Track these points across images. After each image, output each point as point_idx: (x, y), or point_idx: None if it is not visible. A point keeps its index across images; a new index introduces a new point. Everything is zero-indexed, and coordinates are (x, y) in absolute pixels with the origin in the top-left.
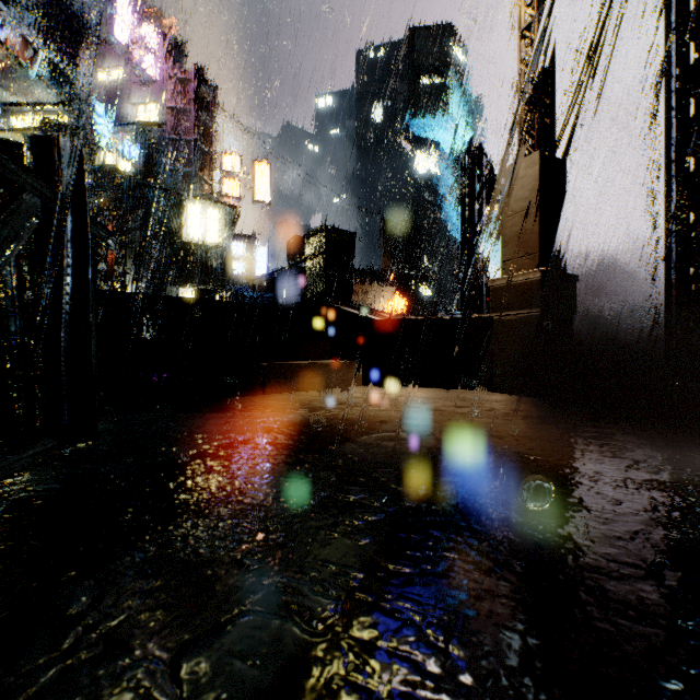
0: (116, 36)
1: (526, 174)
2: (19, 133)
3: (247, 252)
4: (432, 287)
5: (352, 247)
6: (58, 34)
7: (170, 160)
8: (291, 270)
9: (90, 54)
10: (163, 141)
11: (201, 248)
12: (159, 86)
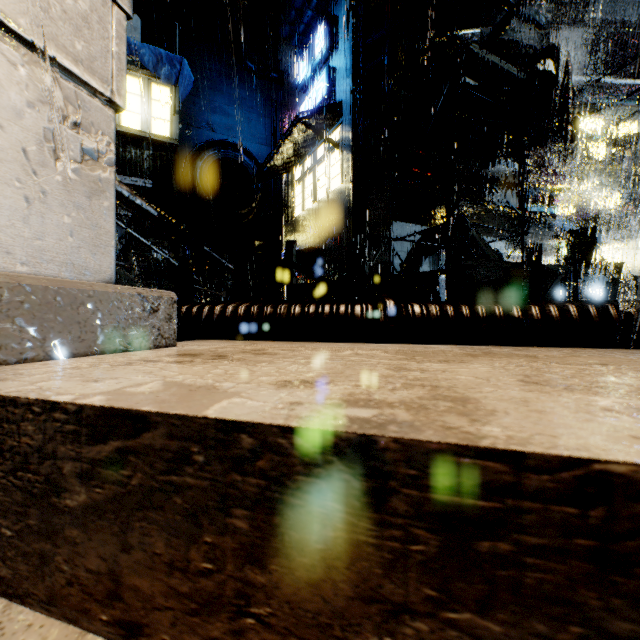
0: None
1: None
2: (598, 165)
3: None
4: None
5: None
6: (634, 53)
7: None
8: None
9: None
10: None
11: None
12: None
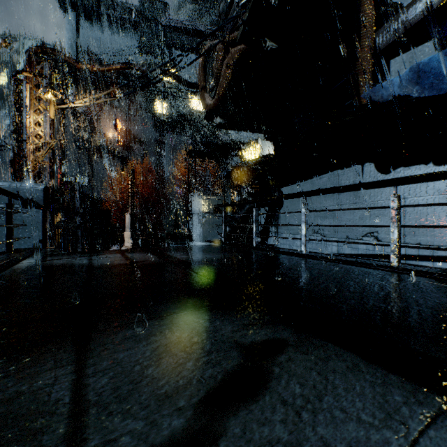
0: None
1: None
2: None
3: None
4: None
5: None
6: None
7: None
8: None
9: None
10: None
11: None
12: None
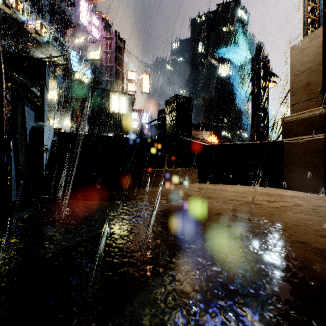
0: (81, 21)
1: (311, 45)
2: None
3: (139, 117)
4: (229, 131)
5: (191, 106)
6: (60, 26)
7: (104, 75)
8: (159, 125)
9: (71, 31)
10: (101, 67)
11: (118, 115)
12: (99, 42)
